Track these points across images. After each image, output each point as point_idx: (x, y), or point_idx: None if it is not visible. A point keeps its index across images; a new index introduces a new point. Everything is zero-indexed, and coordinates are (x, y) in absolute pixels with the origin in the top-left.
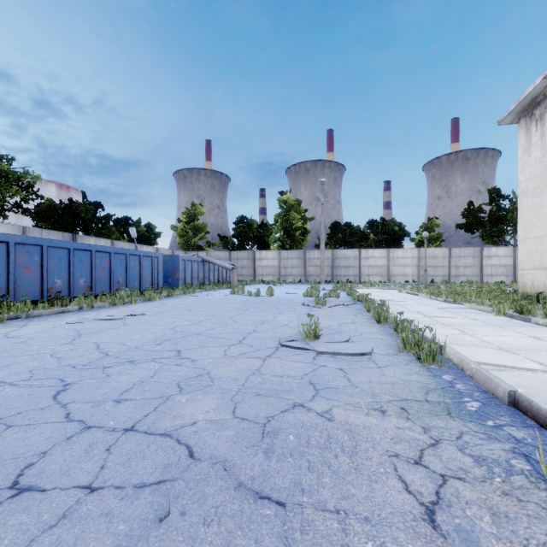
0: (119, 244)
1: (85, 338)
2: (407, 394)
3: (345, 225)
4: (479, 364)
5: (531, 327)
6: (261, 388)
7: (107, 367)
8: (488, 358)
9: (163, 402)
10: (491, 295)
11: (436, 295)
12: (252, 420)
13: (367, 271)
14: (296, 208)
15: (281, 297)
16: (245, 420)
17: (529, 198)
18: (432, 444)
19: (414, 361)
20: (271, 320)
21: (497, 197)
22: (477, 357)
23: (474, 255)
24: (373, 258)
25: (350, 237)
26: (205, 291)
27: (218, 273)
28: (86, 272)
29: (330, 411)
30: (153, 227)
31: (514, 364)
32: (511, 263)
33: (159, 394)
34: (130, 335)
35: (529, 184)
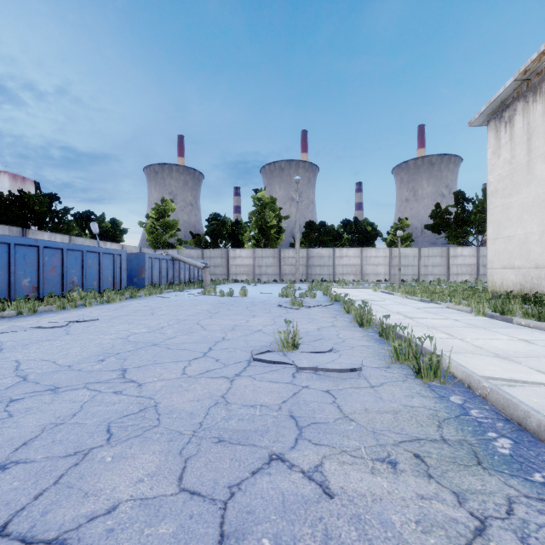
0: (78, 240)
1: (5, 353)
2: (416, 429)
3: (320, 224)
4: (487, 379)
5: (515, 329)
6: (226, 428)
7: (14, 401)
8: (493, 370)
9: (75, 465)
10: (464, 294)
11: (412, 294)
12: (207, 496)
13: (341, 270)
14: (270, 206)
15: (255, 298)
16: (196, 495)
17: (498, 199)
18: (479, 529)
19: (411, 375)
20: (243, 324)
21: (461, 200)
22: (481, 370)
23: (442, 255)
24: (347, 257)
25: (325, 236)
26: (174, 291)
27: (189, 272)
28: (32, 270)
29: (321, 468)
30: (119, 223)
31: (524, 377)
32: (475, 263)
33: (74, 448)
34: (68, 348)
35: (498, 185)
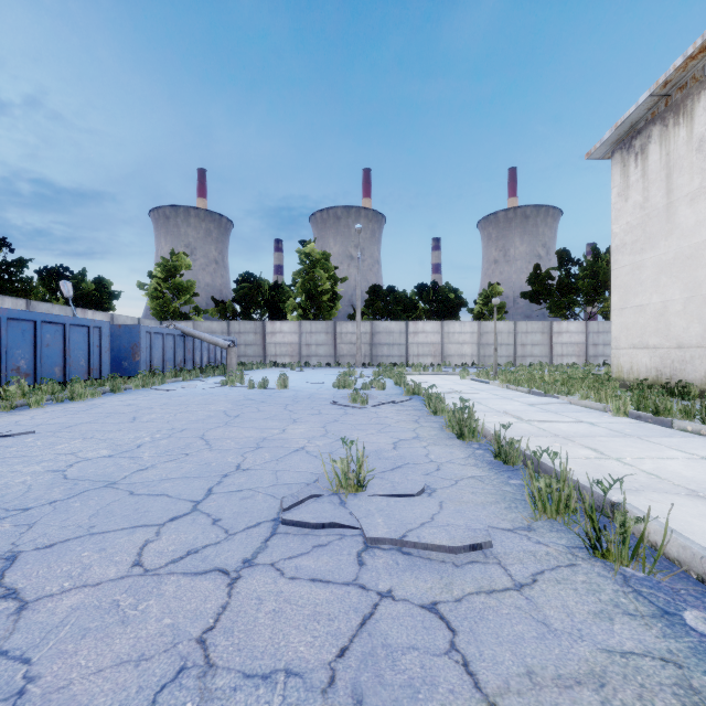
0: (42, 306)
1: None
2: None
3: (388, 289)
4: None
5: (682, 437)
6: None
7: None
8: None
9: None
10: (584, 383)
11: (516, 383)
12: None
13: (416, 350)
14: (322, 265)
15: (300, 390)
16: None
17: (626, 256)
18: None
19: (580, 550)
20: (276, 437)
21: (566, 261)
22: (701, 534)
23: (543, 331)
24: (424, 333)
25: (395, 305)
26: (183, 380)
27: (208, 352)
28: None
29: None
30: (107, 284)
31: None
32: (583, 341)
33: None
34: None
35: (626, 237)
